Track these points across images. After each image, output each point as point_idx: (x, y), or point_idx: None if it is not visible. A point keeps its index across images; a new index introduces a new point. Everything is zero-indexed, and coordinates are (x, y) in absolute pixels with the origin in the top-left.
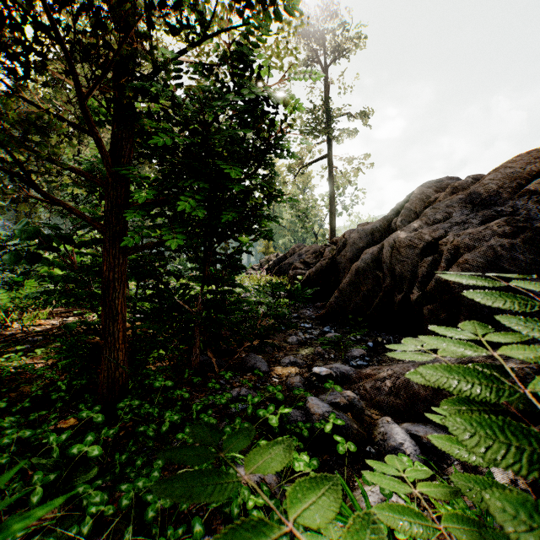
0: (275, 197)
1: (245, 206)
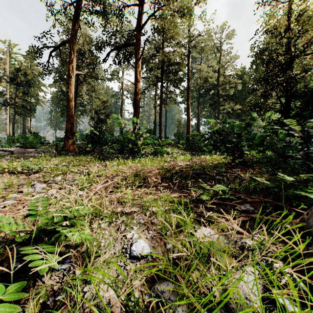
0: None
1: None
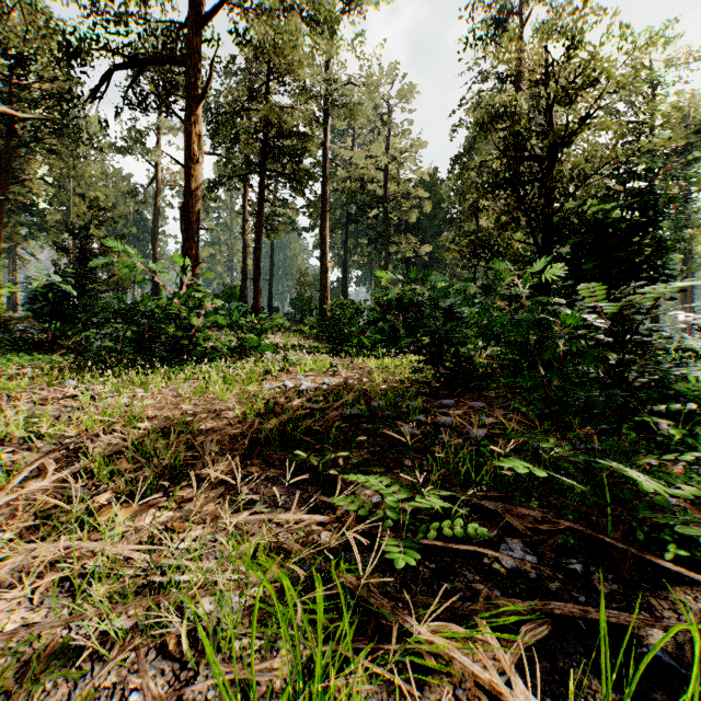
0: (662, 250)
1: (634, 262)
